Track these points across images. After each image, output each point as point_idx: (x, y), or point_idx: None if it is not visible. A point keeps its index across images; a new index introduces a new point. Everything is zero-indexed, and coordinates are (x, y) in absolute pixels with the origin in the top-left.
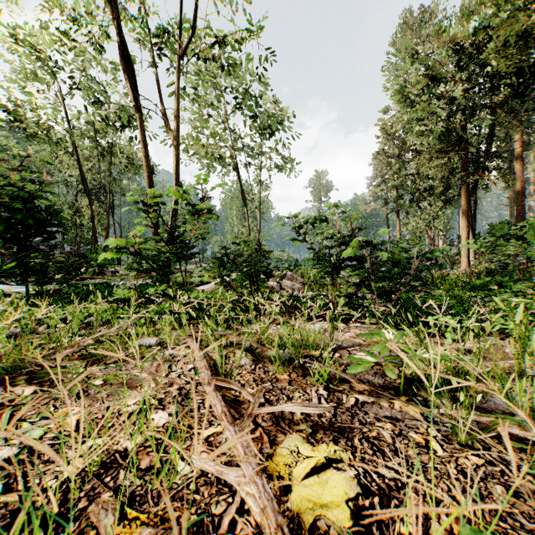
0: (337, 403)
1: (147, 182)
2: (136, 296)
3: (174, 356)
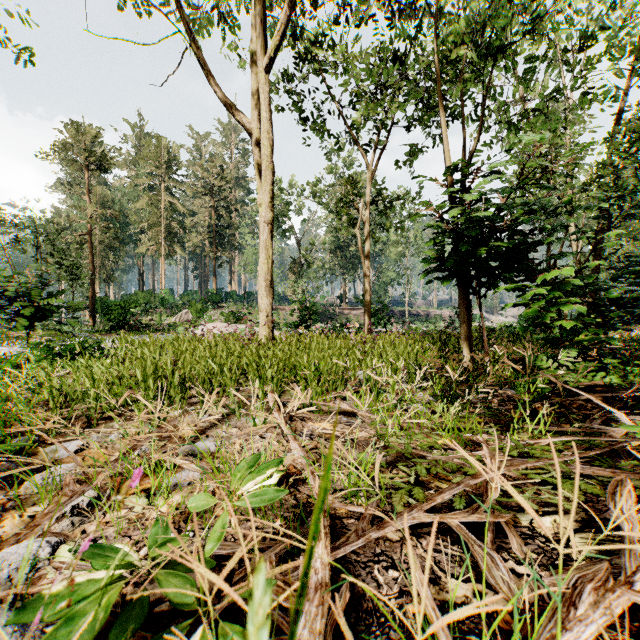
0: None
1: None
2: None
3: None
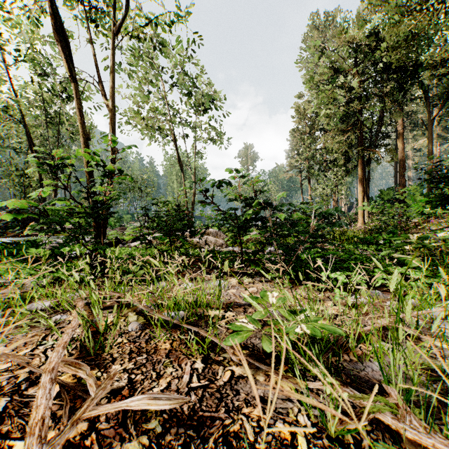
0: (209, 380)
1: (84, 147)
2: (47, 255)
3: (58, 323)
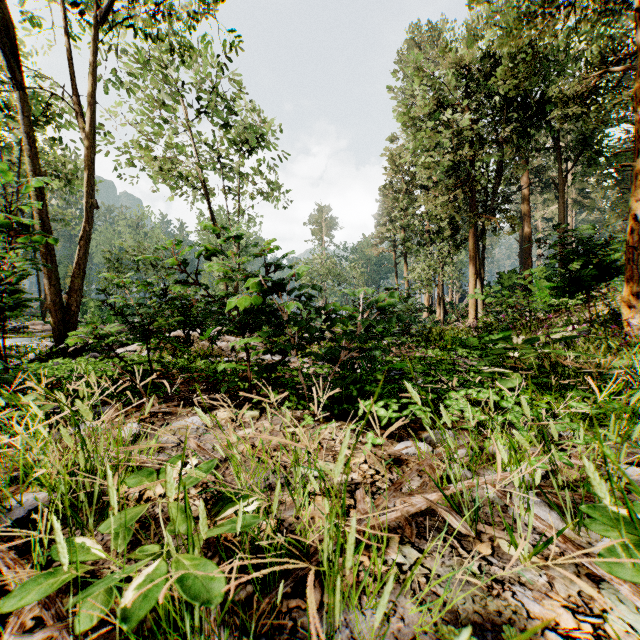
0: None
1: (33, 195)
2: None
3: None
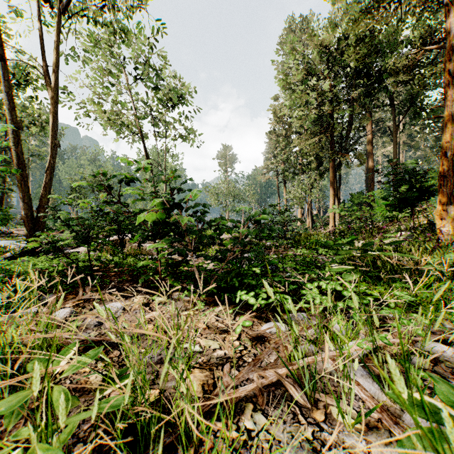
0: None
1: (11, 137)
2: None
3: None
